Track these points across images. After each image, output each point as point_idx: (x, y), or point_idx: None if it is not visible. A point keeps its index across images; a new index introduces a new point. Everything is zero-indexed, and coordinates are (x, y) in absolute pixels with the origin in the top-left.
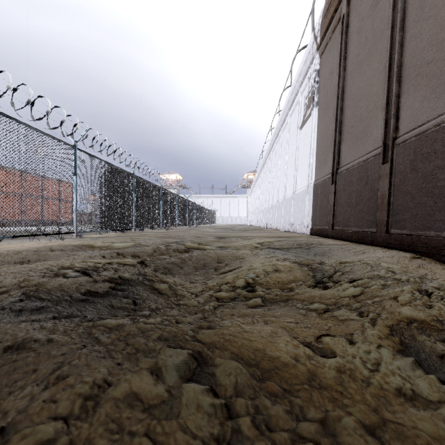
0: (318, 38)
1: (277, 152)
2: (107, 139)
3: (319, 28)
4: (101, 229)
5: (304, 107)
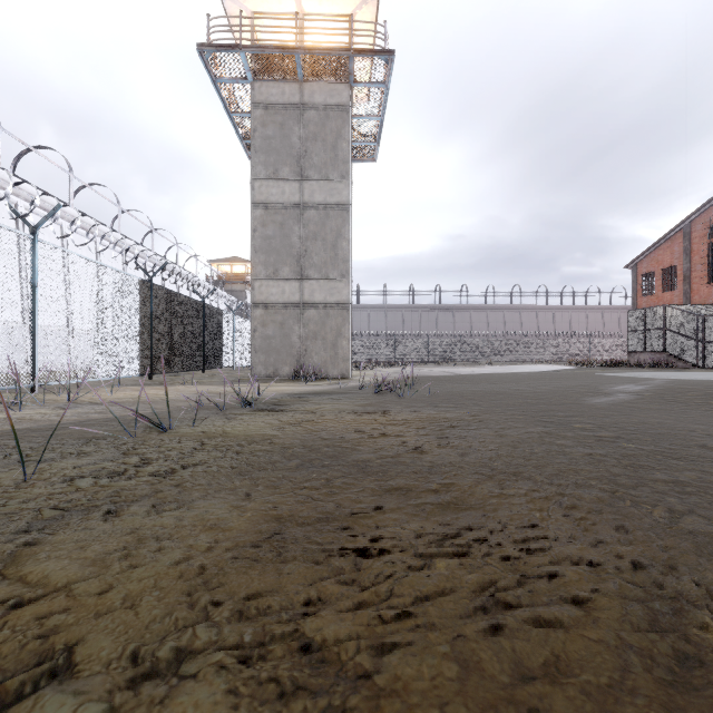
0: None
1: None
2: None
3: None
4: None
5: None
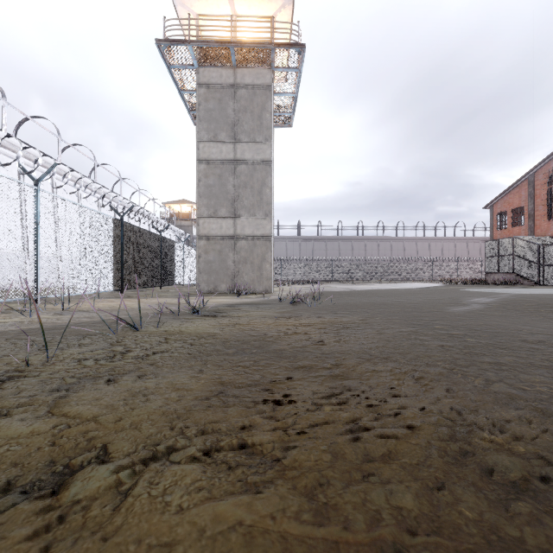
0: None
1: None
2: None
3: None
4: None
5: None
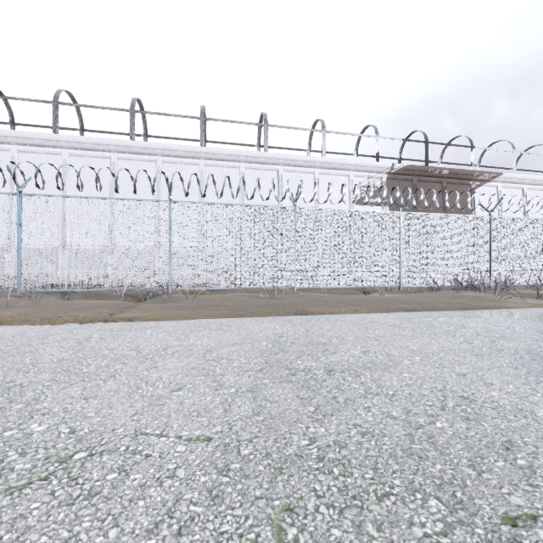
0: (393, 170)
1: (250, 181)
2: (537, 204)
3: (398, 168)
4: (542, 283)
5: (361, 190)
